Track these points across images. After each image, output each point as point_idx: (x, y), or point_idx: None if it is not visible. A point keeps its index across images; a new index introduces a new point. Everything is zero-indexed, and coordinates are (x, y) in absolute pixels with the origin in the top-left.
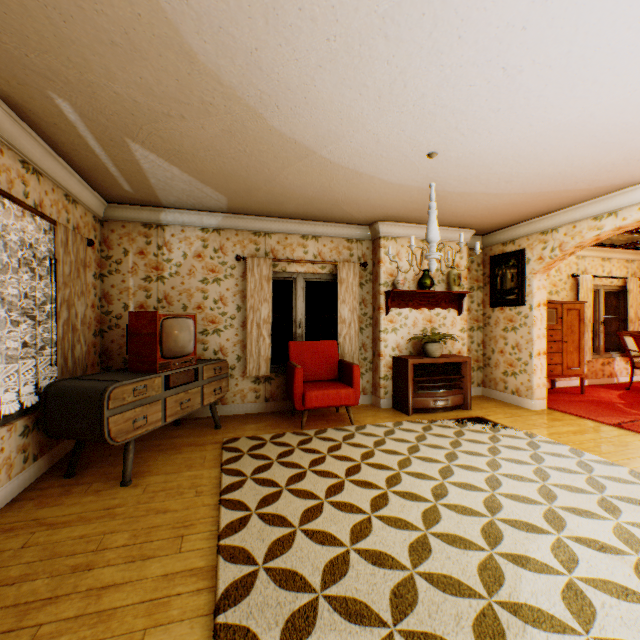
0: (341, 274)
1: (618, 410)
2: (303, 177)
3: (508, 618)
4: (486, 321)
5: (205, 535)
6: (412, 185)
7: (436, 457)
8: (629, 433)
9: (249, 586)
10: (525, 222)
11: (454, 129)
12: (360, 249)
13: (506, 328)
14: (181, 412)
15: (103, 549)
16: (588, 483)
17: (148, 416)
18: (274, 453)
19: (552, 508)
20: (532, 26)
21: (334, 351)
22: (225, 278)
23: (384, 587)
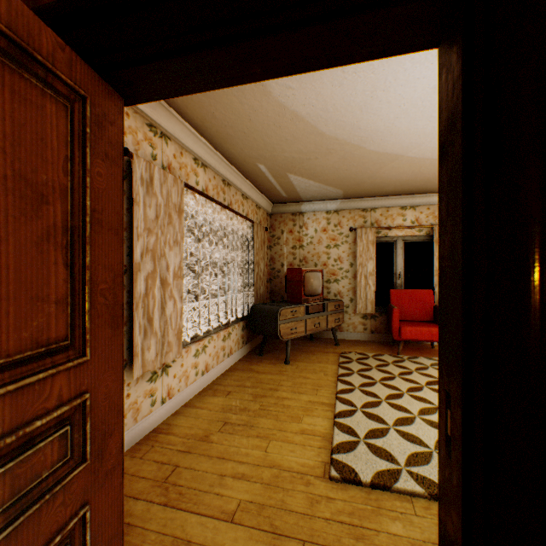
0: (436, 235)
1: None
2: (396, 170)
3: None
4: None
5: (328, 392)
6: None
7: None
8: None
9: (351, 414)
10: None
11: None
12: None
13: None
14: (314, 329)
15: (281, 385)
16: None
17: (297, 328)
18: (373, 364)
19: None
20: None
21: (429, 298)
22: (341, 244)
23: (434, 436)
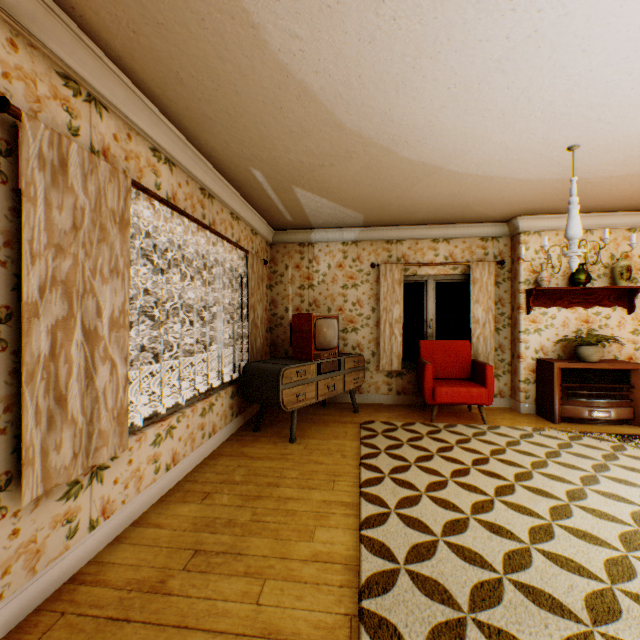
0: (473, 274)
1: None
2: (431, 189)
3: (629, 603)
4: None
5: (349, 483)
6: (553, 178)
7: (580, 466)
8: None
9: (383, 520)
10: None
11: (595, 121)
12: (496, 247)
13: None
14: (328, 394)
15: (283, 477)
16: None
17: (306, 393)
18: (404, 437)
19: None
20: None
21: (466, 351)
22: (361, 283)
23: (499, 549)
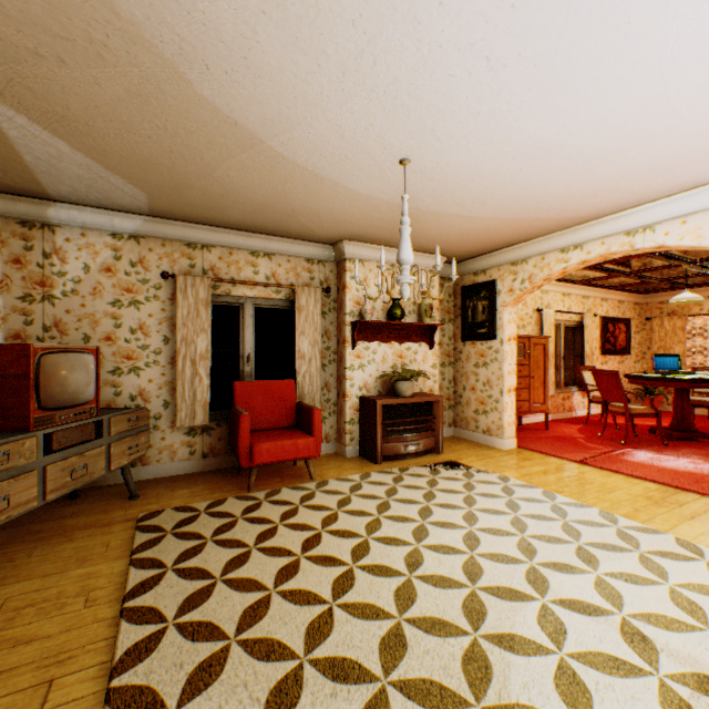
0: (300, 300)
1: (580, 445)
2: (249, 175)
3: None
4: (458, 356)
5: (90, 673)
6: (382, 198)
7: (409, 514)
8: (593, 469)
9: None
10: (496, 251)
11: (430, 131)
12: (323, 272)
13: (478, 364)
14: (72, 484)
15: None
16: (564, 530)
17: (12, 496)
18: (210, 528)
19: (533, 565)
20: (522, 5)
21: (291, 392)
22: (147, 300)
23: None
